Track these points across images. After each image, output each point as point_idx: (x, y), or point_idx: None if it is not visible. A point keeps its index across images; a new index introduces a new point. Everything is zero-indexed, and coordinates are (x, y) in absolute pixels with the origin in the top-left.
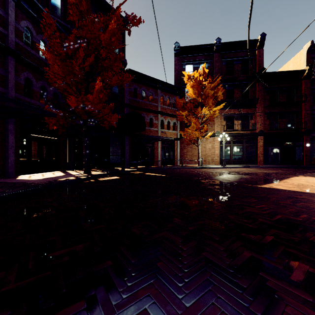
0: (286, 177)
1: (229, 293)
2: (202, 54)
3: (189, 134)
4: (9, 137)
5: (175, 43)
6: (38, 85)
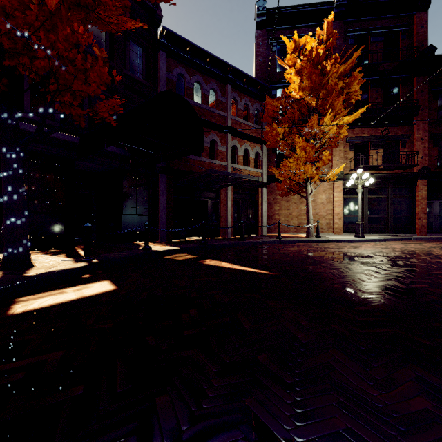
0: None
1: None
2: (308, 25)
3: (291, 171)
4: None
5: (259, 1)
6: None
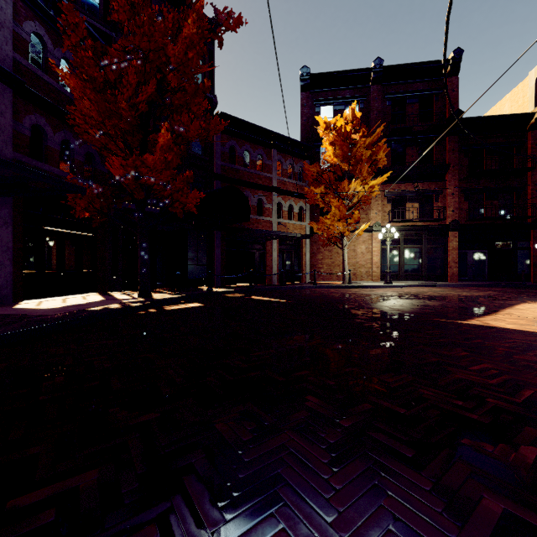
0: (506, 304)
1: None
2: (349, 88)
3: (327, 227)
4: (2, 231)
5: (303, 68)
6: (56, 138)
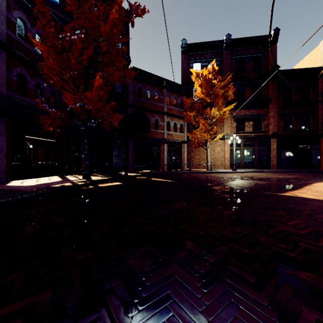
0: (307, 183)
1: None
2: (210, 52)
3: (197, 136)
4: None
5: (182, 40)
6: (33, 82)
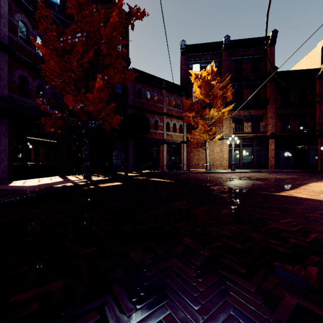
0: (303, 183)
1: None
2: (209, 53)
3: (196, 136)
4: (2, 140)
5: (182, 41)
6: (34, 84)
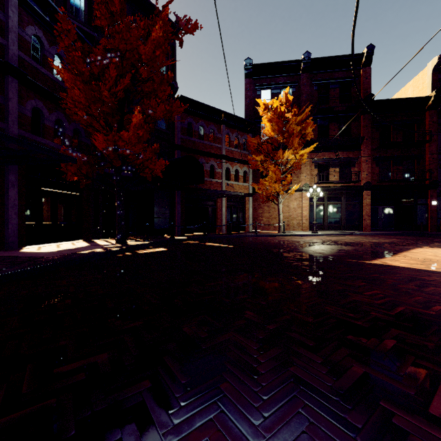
0: (404, 249)
1: (334, 437)
2: (283, 75)
3: (265, 187)
4: (10, 192)
5: (247, 59)
6: (51, 118)
